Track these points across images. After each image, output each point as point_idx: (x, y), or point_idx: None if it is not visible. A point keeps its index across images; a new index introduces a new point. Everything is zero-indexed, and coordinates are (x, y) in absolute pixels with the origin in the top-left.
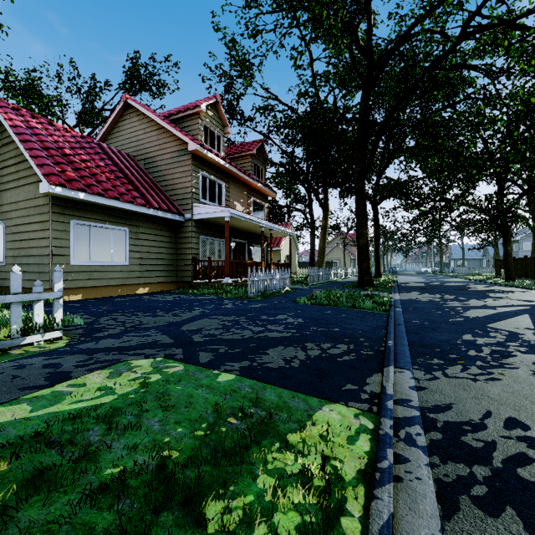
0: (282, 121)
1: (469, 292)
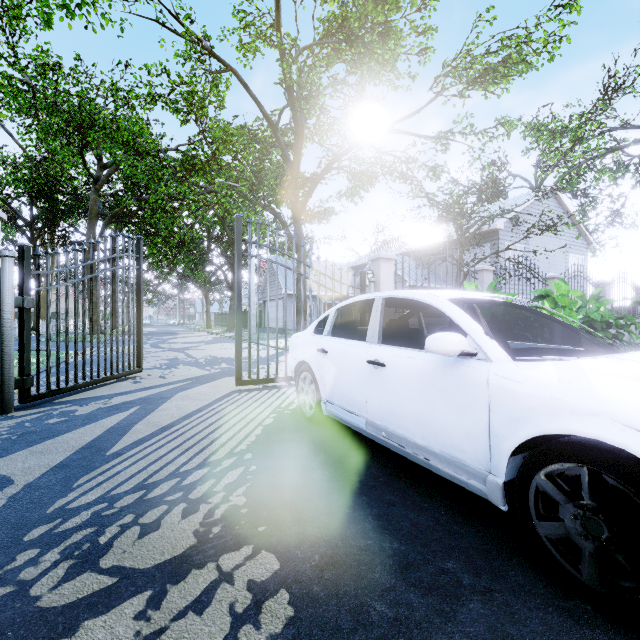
0: (4, 178)
1: (167, 334)
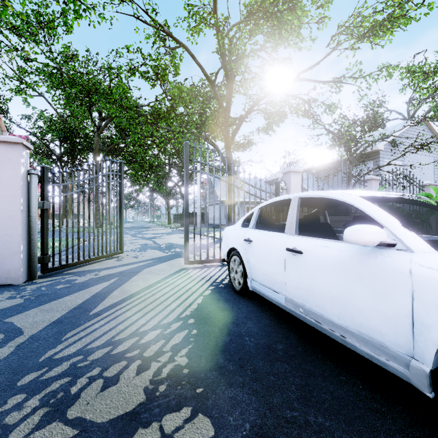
0: (44, 129)
1: (142, 228)
